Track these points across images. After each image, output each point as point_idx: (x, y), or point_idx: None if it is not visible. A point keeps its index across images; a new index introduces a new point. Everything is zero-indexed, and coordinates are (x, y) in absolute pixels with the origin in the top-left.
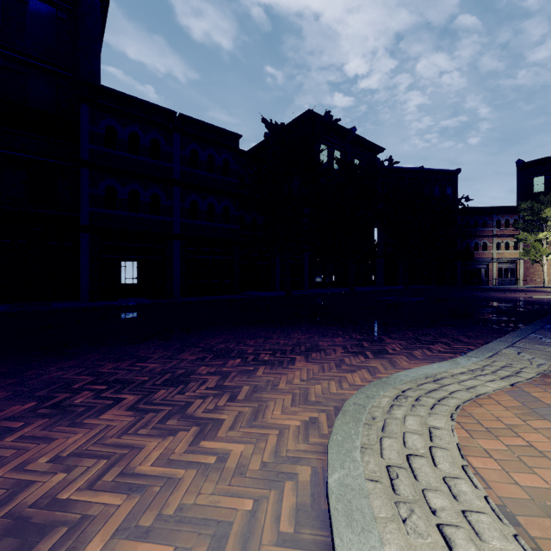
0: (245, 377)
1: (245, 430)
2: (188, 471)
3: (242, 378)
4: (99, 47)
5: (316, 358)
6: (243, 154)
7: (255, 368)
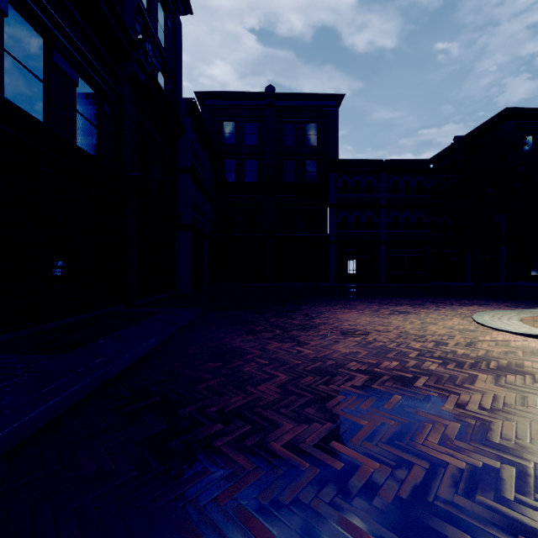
0: (447, 306)
1: (450, 311)
2: (436, 312)
3: (446, 306)
4: (337, 136)
5: (484, 306)
6: (433, 170)
7: (451, 305)
